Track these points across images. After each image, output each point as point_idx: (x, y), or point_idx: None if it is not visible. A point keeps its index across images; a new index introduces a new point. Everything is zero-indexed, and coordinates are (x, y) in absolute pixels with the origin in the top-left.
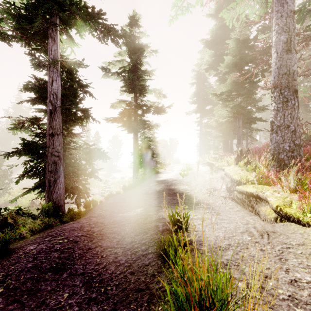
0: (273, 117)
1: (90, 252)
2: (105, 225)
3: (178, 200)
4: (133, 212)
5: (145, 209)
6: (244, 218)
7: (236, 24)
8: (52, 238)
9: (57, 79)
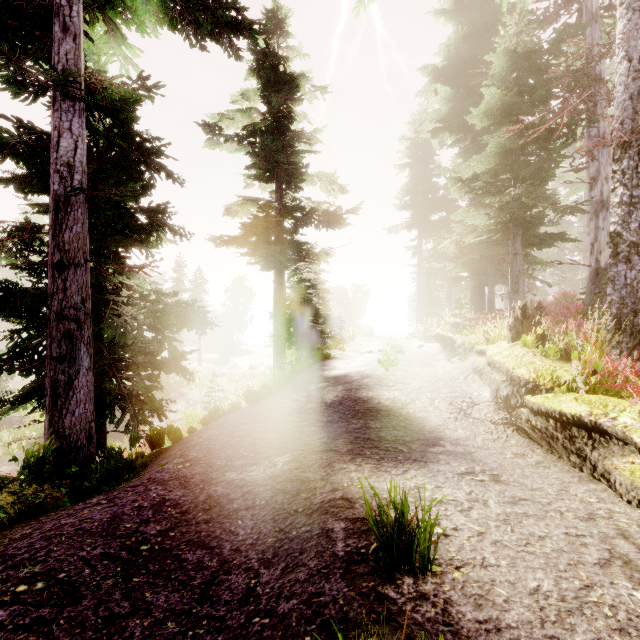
0: (618, 223)
1: (103, 639)
2: (182, 511)
3: (379, 432)
4: (264, 467)
5: (295, 458)
6: (568, 491)
7: (508, 17)
8: (4, 571)
9: (73, 125)
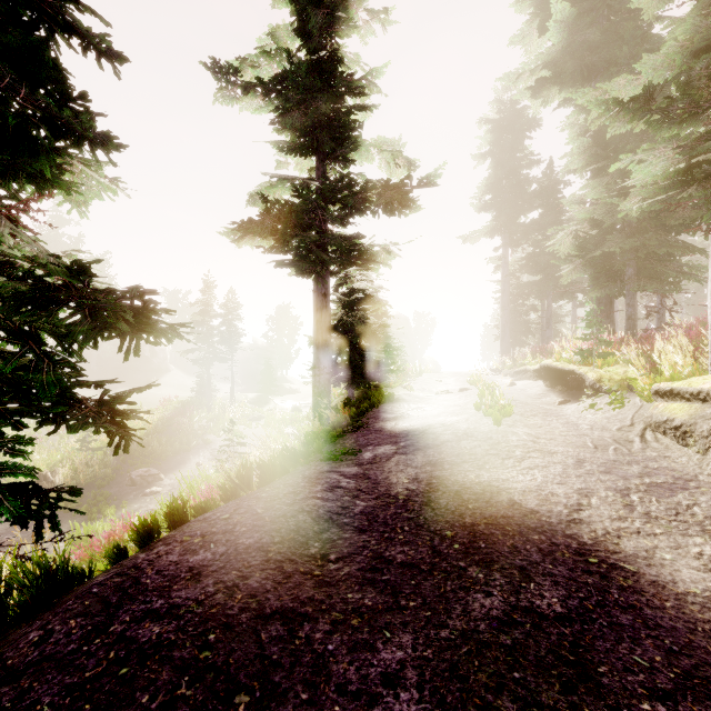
0: None
1: None
2: None
3: (580, 648)
4: None
5: None
6: None
7: None
8: None
9: None
